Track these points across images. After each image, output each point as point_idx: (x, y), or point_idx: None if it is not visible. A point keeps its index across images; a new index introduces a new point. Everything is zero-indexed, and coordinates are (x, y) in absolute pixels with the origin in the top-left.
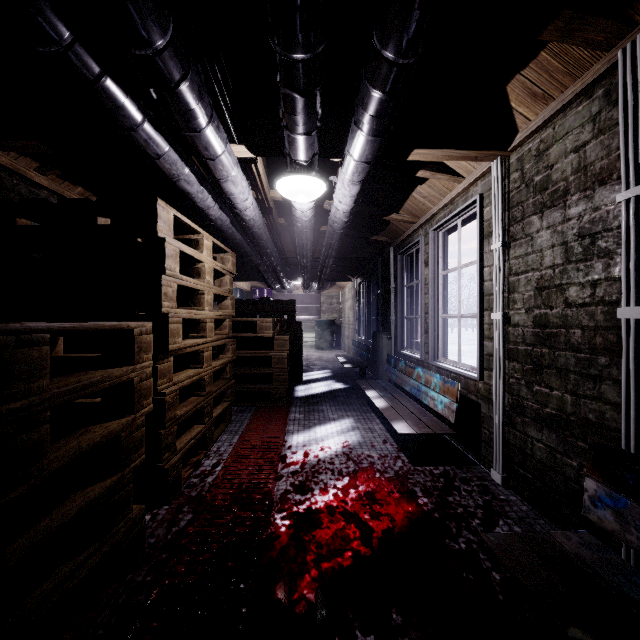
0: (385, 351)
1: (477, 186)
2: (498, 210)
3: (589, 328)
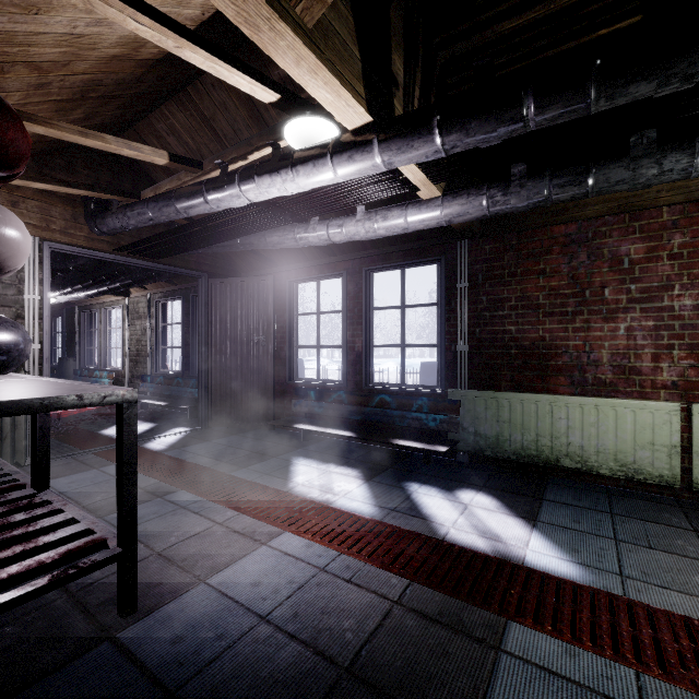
0: (72, 368)
1: (122, 301)
2: (128, 314)
3: (145, 351)
